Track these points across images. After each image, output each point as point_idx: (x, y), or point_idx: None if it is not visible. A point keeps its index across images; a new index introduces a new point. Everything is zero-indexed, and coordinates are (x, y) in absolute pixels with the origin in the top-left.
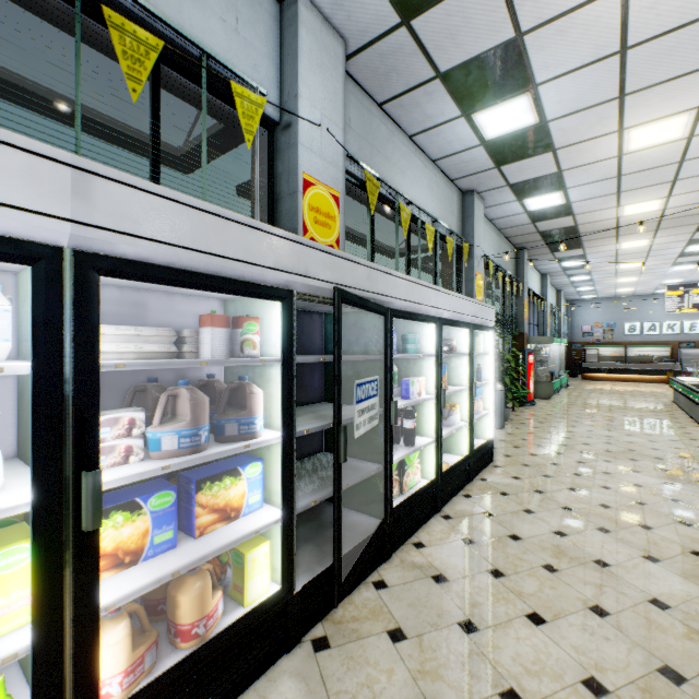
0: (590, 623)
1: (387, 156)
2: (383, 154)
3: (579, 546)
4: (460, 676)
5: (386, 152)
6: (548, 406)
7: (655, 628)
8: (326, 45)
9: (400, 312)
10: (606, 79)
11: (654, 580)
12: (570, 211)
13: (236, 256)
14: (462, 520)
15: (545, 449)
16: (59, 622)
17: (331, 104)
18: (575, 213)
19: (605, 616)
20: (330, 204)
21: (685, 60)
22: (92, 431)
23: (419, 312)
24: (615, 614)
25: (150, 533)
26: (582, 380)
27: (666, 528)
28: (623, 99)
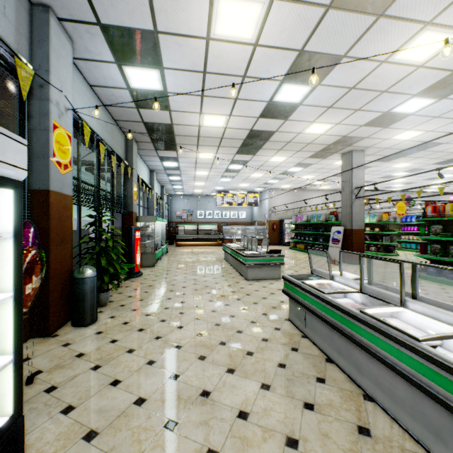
0: None
1: None
2: None
3: None
4: None
5: None
6: (152, 275)
7: None
8: None
9: None
10: None
11: None
12: (168, 104)
13: None
14: None
15: (136, 357)
16: None
17: None
18: (171, 108)
19: None
20: None
21: None
22: None
23: None
24: None
25: None
26: (176, 247)
27: None
28: None
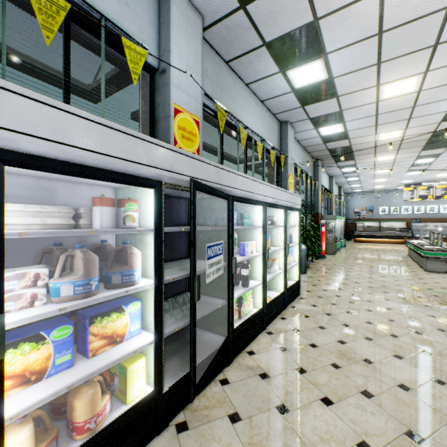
0: (361, 402)
1: (231, 96)
2: (229, 95)
3: (354, 350)
4: (277, 445)
5: (231, 93)
6: (334, 259)
7: (402, 404)
8: (189, 18)
9: (238, 198)
10: (370, 51)
11: (401, 371)
12: (347, 136)
13: (118, 155)
14: (279, 335)
15: (332, 286)
16: None
17: (193, 58)
18: (350, 138)
19: (371, 397)
20: (192, 126)
21: (417, 41)
22: None
23: (252, 198)
24: (377, 395)
25: (52, 357)
26: (354, 242)
27: (407, 336)
28: (379, 65)
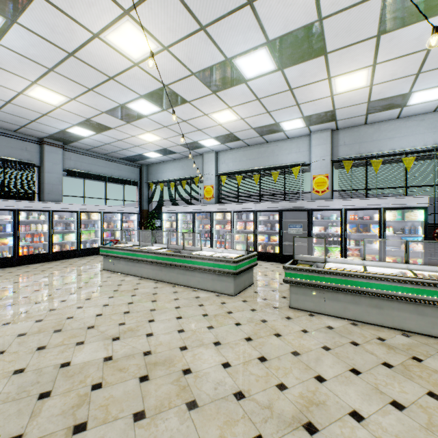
0: None
1: (373, 140)
2: (370, 140)
3: None
4: None
5: (372, 139)
6: None
7: None
8: (322, 137)
9: (316, 209)
10: None
11: None
12: None
13: (270, 207)
14: None
15: None
16: (254, 240)
17: (324, 151)
18: None
19: None
20: (323, 179)
21: None
22: (256, 226)
23: (329, 208)
24: None
25: (265, 239)
26: None
27: None
28: None
